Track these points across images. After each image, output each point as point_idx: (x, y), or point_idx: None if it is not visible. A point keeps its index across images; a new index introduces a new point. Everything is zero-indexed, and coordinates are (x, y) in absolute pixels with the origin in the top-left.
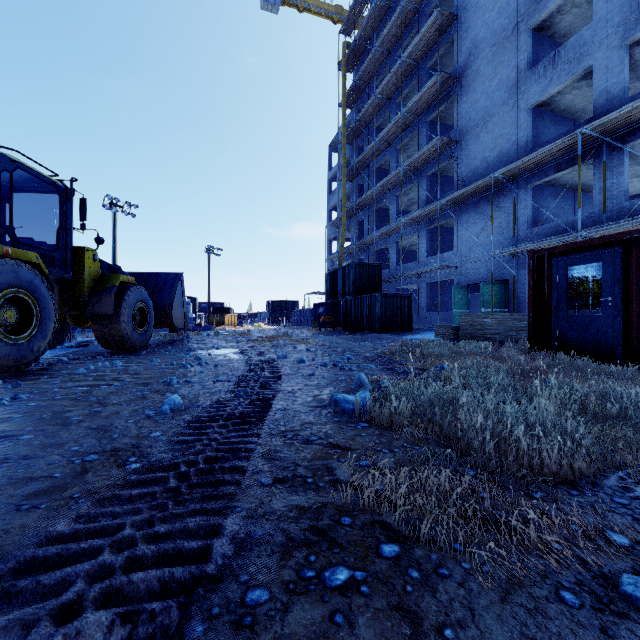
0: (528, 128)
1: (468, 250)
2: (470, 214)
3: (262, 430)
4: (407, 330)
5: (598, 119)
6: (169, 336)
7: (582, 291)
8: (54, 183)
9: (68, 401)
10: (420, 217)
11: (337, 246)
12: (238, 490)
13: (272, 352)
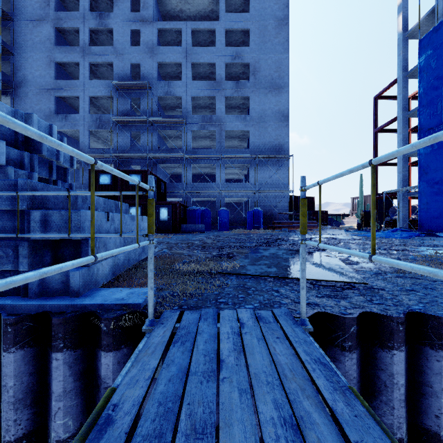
0: None
1: None
2: None
3: None
4: None
5: None
6: None
7: None
8: None
9: None
10: None
11: None
12: None
13: None
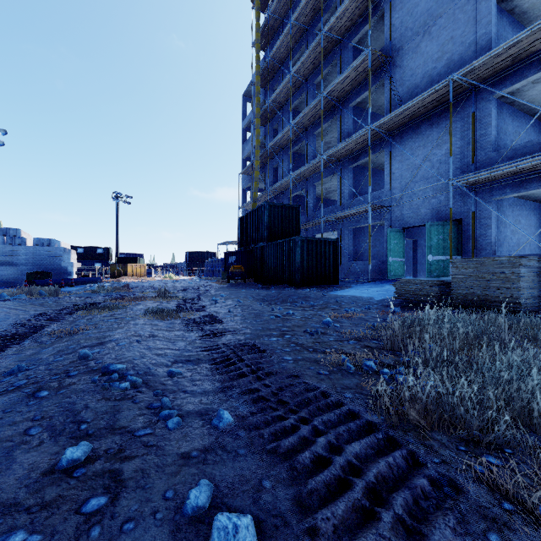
0: (493, 21)
1: (404, 186)
2: (406, 143)
3: None
4: (332, 283)
5: None
6: None
7: None
8: None
9: None
10: (343, 152)
11: (251, 195)
12: None
13: None
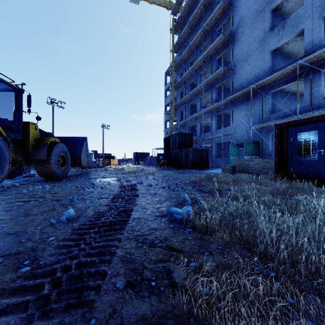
0: (269, 62)
1: (238, 126)
2: (239, 107)
3: (123, 235)
4: (206, 167)
5: (308, 56)
6: (80, 171)
7: (306, 146)
8: (11, 85)
9: (5, 212)
10: (212, 109)
11: (169, 124)
12: (97, 296)
13: (134, 180)
